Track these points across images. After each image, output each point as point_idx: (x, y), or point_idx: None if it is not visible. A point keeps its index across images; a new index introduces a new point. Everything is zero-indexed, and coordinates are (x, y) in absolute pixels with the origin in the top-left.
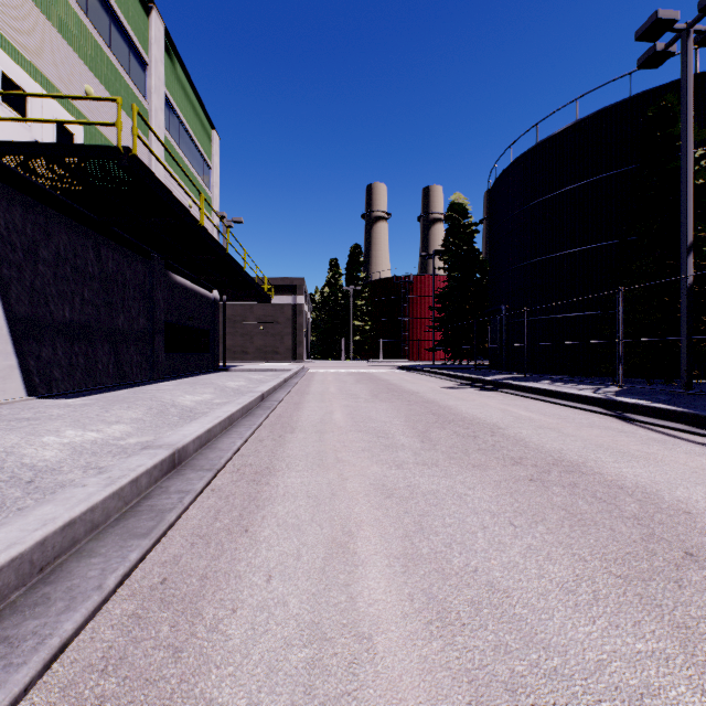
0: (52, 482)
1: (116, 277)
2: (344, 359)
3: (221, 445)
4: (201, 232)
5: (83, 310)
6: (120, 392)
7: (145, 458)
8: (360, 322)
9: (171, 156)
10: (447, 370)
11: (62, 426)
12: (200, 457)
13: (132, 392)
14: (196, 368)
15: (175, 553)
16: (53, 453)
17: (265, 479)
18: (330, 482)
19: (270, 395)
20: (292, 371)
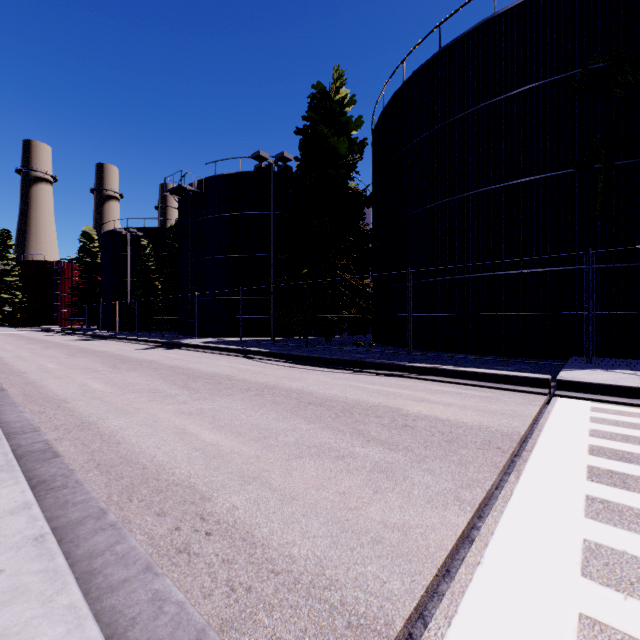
0: None
1: None
2: None
3: None
4: None
5: None
6: None
7: None
8: (9, 295)
9: None
10: (71, 330)
11: None
12: None
13: None
14: None
15: None
16: None
17: None
18: None
19: None
20: None
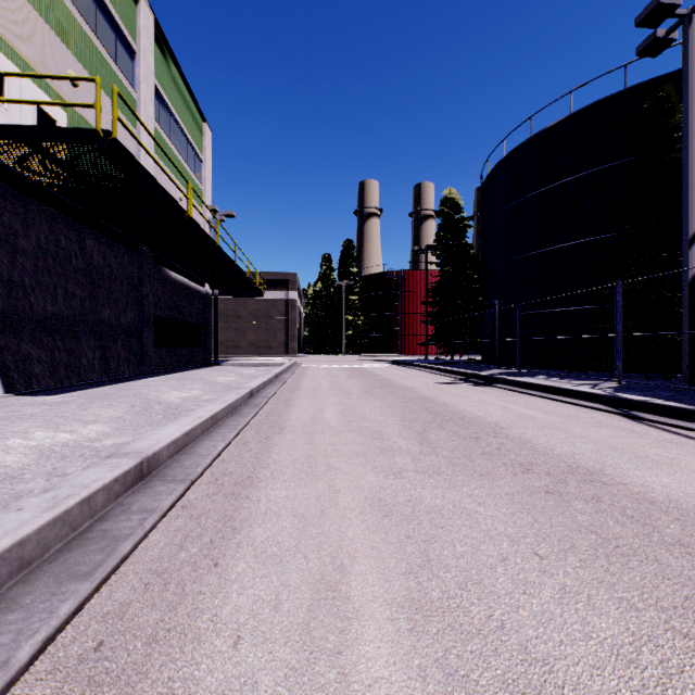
0: (8, 493)
1: (102, 270)
2: (337, 353)
3: (200, 449)
4: (189, 223)
5: (66, 303)
6: (104, 388)
7: (104, 470)
8: (352, 317)
9: (156, 142)
10: (440, 364)
11: (31, 427)
12: (174, 464)
13: (117, 388)
14: (187, 363)
15: (123, 599)
16: (16, 458)
17: (245, 491)
18: (319, 496)
19: (260, 391)
20: (284, 366)
